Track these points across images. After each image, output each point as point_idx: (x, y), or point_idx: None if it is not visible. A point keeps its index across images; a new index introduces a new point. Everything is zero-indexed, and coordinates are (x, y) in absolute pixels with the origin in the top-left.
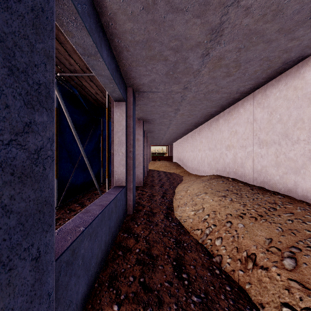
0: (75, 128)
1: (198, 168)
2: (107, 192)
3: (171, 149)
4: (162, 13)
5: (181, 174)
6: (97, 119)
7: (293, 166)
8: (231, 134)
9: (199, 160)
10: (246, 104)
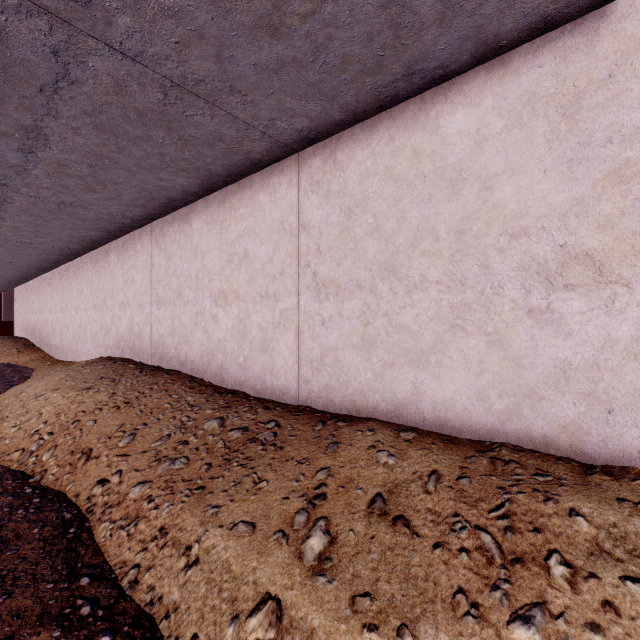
0: None
1: (76, 347)
2: None
3: (9, 304)
4: None
5: (31, 365)
6: None
7: (185, 333)
8: (127, 284)
9: (77, 329)
10: (144, 238)
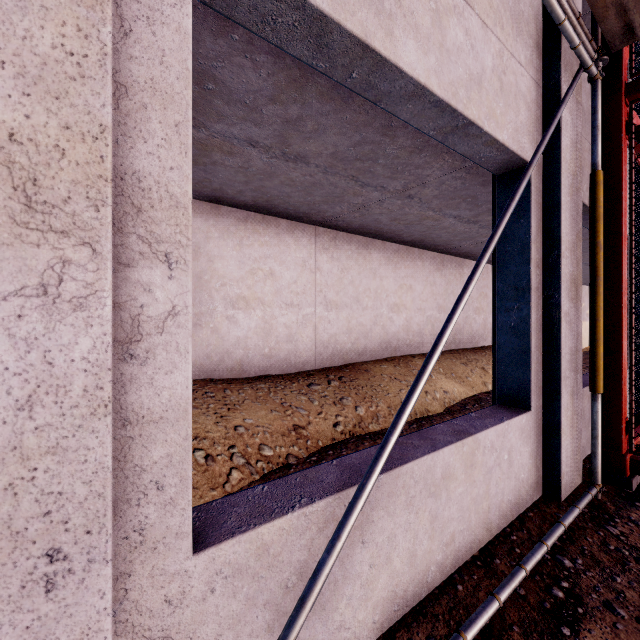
0: None
1: None
2: (348, 485)
3: None
4: (367, 134)
5: None
6: None
7: None
8: None
9: None
10: None
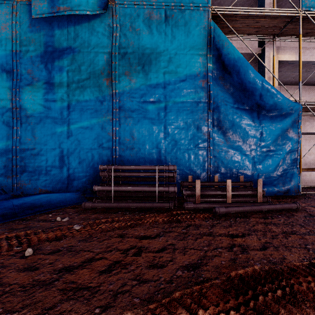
0: (267, 130)
1: None
2: None
3: None
4: None
5: None
6: (218, 112)
7: None
8: None
9: None
10: None
